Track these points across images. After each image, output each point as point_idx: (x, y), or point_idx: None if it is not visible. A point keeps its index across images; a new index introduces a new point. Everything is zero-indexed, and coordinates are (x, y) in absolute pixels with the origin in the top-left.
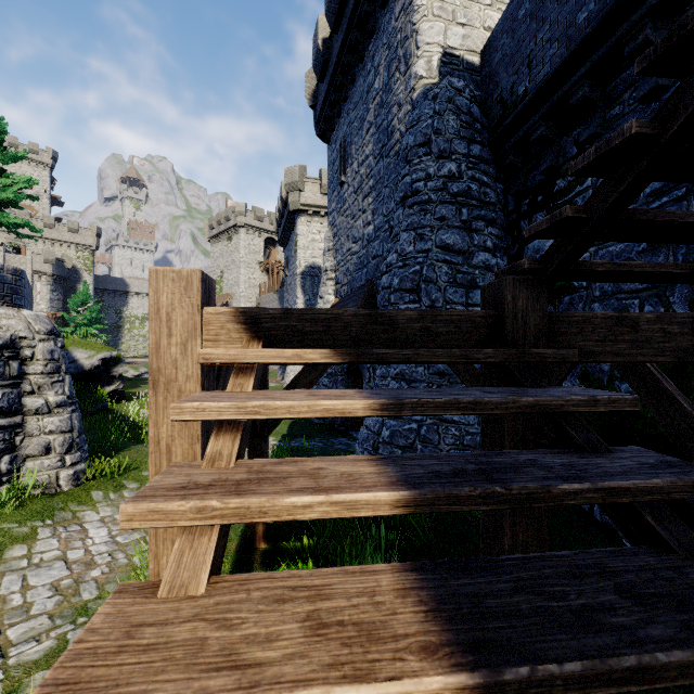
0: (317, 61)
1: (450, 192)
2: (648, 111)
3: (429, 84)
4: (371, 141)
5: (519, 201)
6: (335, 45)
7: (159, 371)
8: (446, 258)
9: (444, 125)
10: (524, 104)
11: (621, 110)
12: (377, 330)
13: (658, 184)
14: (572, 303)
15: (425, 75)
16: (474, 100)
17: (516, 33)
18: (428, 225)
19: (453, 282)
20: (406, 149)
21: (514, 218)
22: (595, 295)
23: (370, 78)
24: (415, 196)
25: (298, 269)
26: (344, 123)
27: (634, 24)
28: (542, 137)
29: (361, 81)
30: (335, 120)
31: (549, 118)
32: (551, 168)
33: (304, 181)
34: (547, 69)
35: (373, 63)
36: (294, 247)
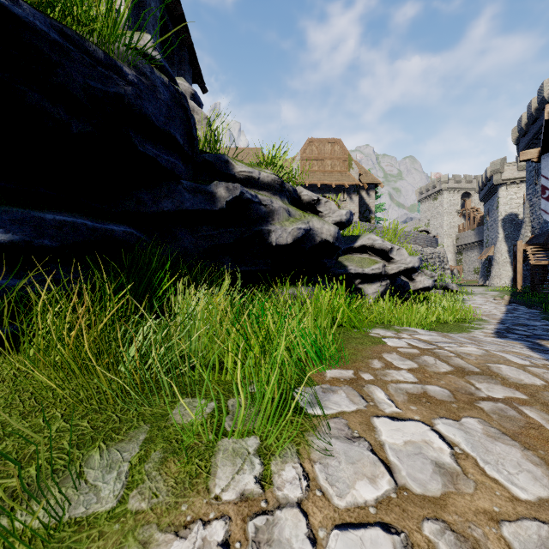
0: (520, 131)
1: None
2: None
3: None
4: None
5: None
6: (532, 128)
7: (518, 249)
8: None
9: None
10: None
11: None
12: (544, 245)
13: None
14: None
15: None
16: None
17: None
18: None
19: None
20: None
21: None
22: None
23: None
24: None
25: (499, 217)
26: None
27: None
28: None
29: None
30: None
31: None
32: None
33: (504, 166)
34: None
35: None
36: (495, 204)
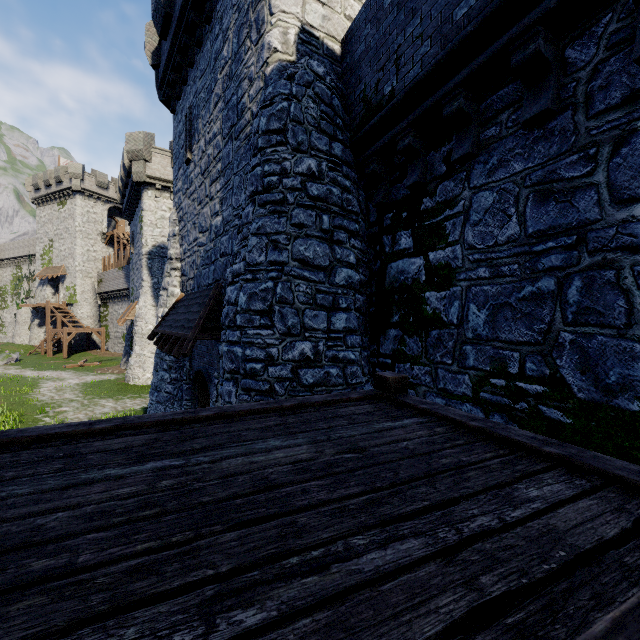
0: (157, 11)
1: (309, 194)
2: (531, 138)
3: (285, 60)
4: (219, 117)
5: (382, 213)
6: None
7: None
8: (304, 274)
9: (302, 112)
10: (391, 106)
11: (498, 131)
12: None
13: (543, 225)
14: (440, 338)
15: (280, 48)
16: (335, 91)
17: (382, 23)
18: (284, 231)
19: (313, 303)
20: (257, 132)
21: (376, 231)
22: (468, 336)
23: (218, 43)
24: (268, 193)
25: (144, 248)
26: (190, 91)
27: (525, 29)
28: (410, 147)
29: (209, 46)
30: (181, 87)
31: (417, 127)
32: (418, 184)
33: (151, 151)
34: (417, 70)
35: (221, 26)
36: (140, 223)
